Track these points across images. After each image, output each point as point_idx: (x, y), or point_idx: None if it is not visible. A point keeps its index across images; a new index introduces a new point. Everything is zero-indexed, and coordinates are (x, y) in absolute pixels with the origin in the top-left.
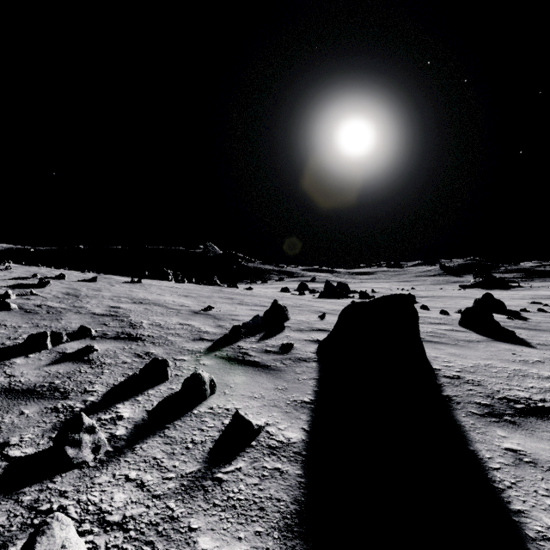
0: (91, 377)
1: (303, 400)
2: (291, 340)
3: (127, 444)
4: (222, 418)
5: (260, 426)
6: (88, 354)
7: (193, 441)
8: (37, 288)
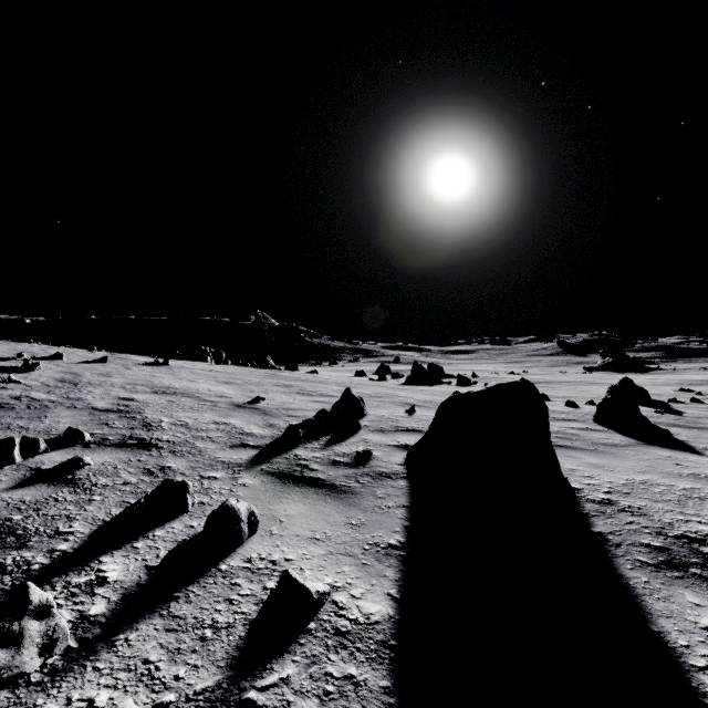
0: (71, 509)
1: (389, 544)
2: (370, 446)
3: (104, 634)
4: (263, 579)
5: (323, 594)
6: (75, 471)
7: (215, 624)
8: (20, 372)
